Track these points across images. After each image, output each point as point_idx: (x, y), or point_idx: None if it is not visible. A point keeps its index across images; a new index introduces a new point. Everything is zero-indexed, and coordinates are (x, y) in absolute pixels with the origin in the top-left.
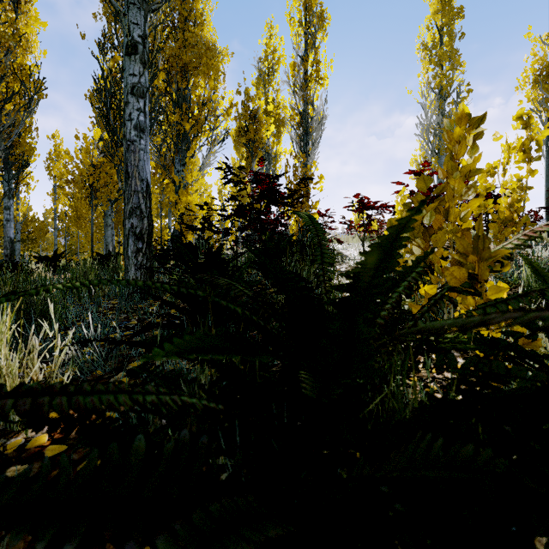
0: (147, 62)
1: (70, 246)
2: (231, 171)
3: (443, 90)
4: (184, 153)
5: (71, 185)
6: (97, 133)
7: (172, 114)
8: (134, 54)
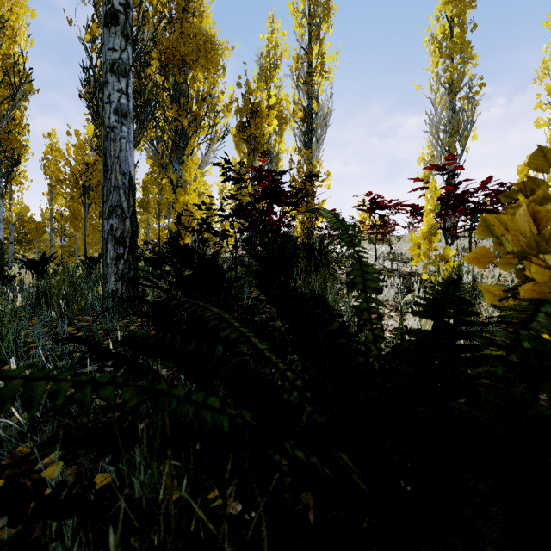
0: (131, 35)
1: (68, 247)
2: (230, 168)
3: (453, 84)
4: (181, 150)
5: (63, 184)
6: (90, 129)
7: (169, 109)
8: (114, 25)
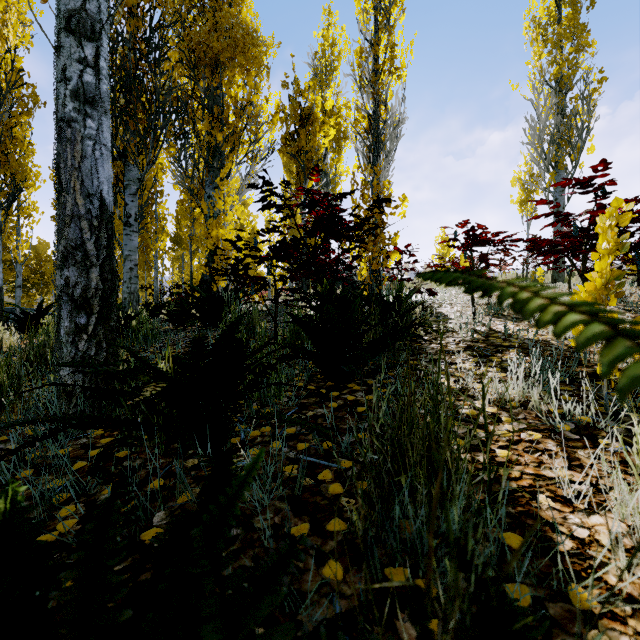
0: None
1: None
2: (270, 190)
3: (562, 81)
4: (216, 172)
5: None
6: None
7: (200, 121)
8: None
